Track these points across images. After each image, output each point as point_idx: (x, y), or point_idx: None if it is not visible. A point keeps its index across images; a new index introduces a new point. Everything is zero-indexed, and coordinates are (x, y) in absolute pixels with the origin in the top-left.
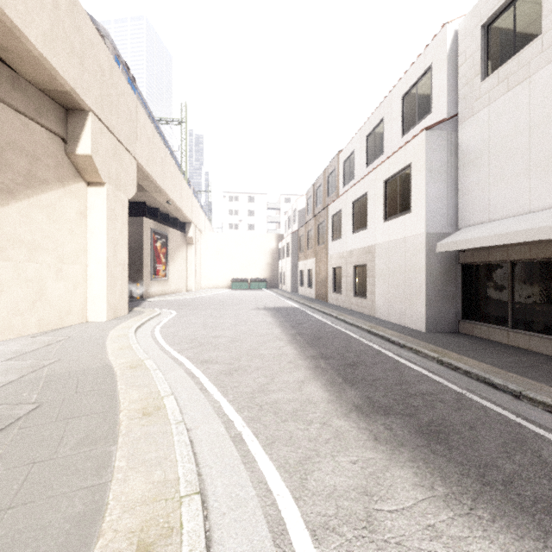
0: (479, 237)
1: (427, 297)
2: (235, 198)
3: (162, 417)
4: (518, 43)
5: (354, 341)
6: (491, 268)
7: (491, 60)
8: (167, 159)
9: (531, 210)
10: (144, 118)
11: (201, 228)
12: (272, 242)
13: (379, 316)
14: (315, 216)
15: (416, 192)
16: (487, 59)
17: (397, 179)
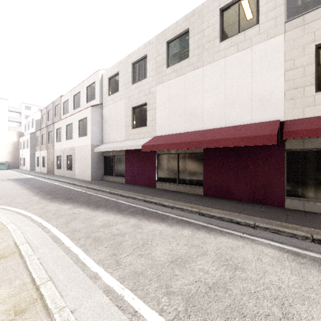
0: (103, 148)
1: (91, 168)
2: None
3: None
4: (116, 90)
5: (59, 186)
6: (110, 158)
7: (110, 91)
8: None
9: (117, 141)
10: None
11: None
12: (14, 137)
13: (76, 177)
14: (47, 127)
15: (88, 129)
16: (110, 90)
17: (83, 121)
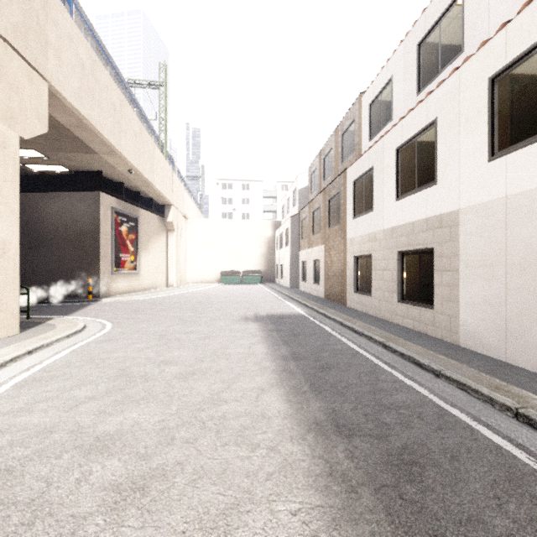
0: None
1: None
2: (228, 186)
3: None
4: None
5: None
6: None
7: None
8: (126, 110)
9: None
10: (70, 26)
11: (186, 214)
12: (268, 230)
13: (471, 345)
14: (324, 189)
15: None
16: None
17: None
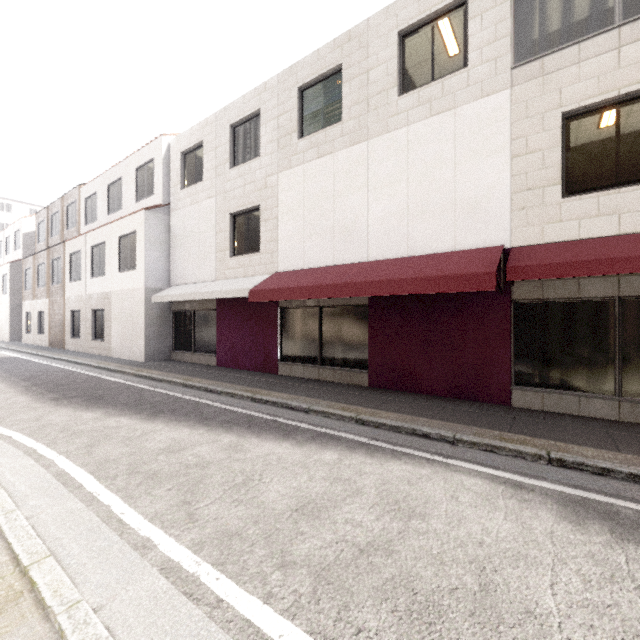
0: (171, 295)
1: (146, 336)
2: None
3: None
4: (197, 177)
5: (75, 374)
6: (186, 315)
7: (187, 178)
8: None
9: (200, 281)
10: None
11: None
12: None
13: (114, 355)
14: (48, 249)
15: (139, 255)
16: (185, 177)
17: (128, 239)
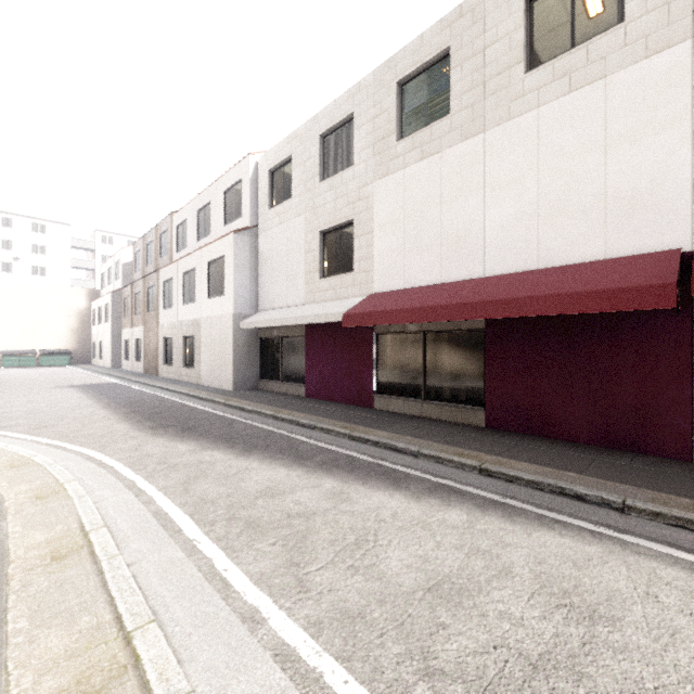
0: (259, 321)
1: (235, 364)
2: (4, 221)
3: None
4: (285, 195)
5: (169, 402)
6: (274, 342)
7: (274, 197)
8: None
9: (288, 306)
10: None
11: None
12: (82, 300)
13: (204, 383)
14: (144, 278)
15: (228, 280)
16: (272, 195)
17: (217, 264)
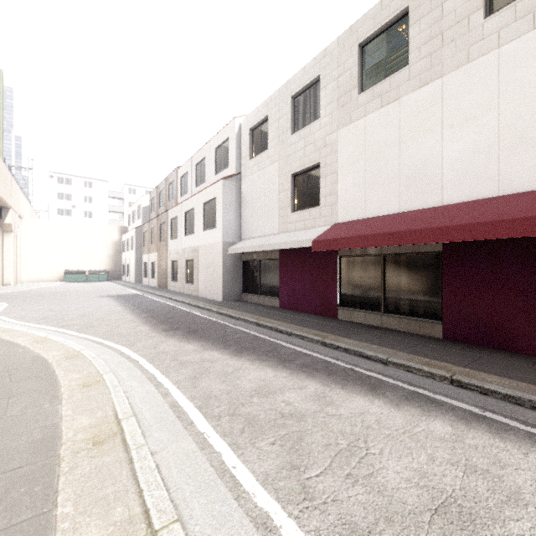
0: (243, 247)
1: (224, 281)
2: (66, 181)
3: (51, 342)
4: (262, 148)
5: (176, 309)
6: (253, 263)
7: (254, 150)
8: None
9: (265, 235)
10: None
11: (21, 214)
12: (115, 234)
13: (200, 295)
14: (157, 217)
15: (218, 216)
16: (252, 149)
17: (210, 204)
